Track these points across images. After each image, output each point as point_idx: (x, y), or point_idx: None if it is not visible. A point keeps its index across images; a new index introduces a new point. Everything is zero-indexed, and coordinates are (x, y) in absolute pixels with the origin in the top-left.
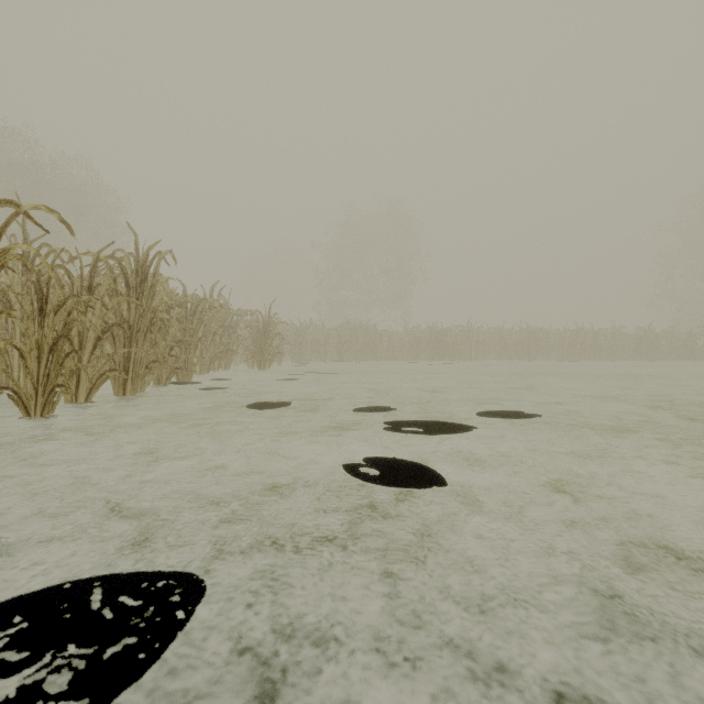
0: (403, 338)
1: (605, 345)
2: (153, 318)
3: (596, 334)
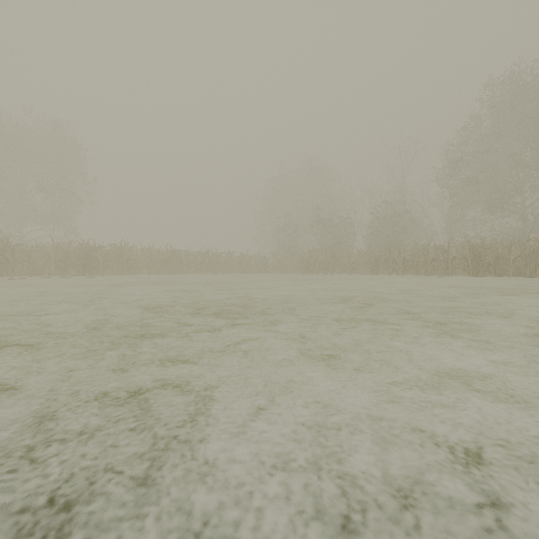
0: (49, 253)
1: (223, 263)
2: None
3: (219, 256)
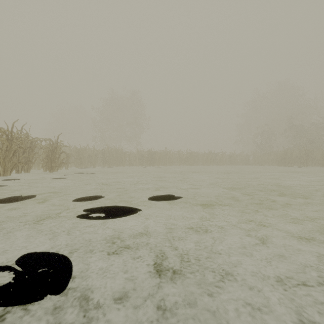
0: (136, 155)
1: (219, 159)
2: None
3: (216, 155)
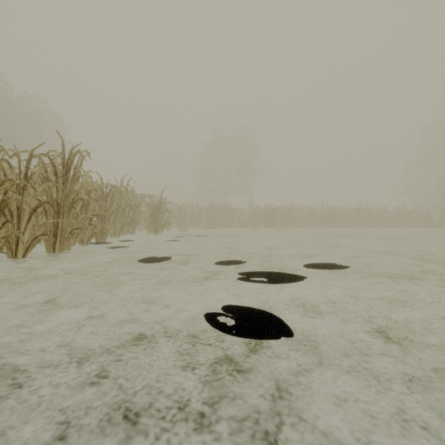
0: (248, 213)
1: (376, 218)
2: (74, 198)
3: (370, 211)
